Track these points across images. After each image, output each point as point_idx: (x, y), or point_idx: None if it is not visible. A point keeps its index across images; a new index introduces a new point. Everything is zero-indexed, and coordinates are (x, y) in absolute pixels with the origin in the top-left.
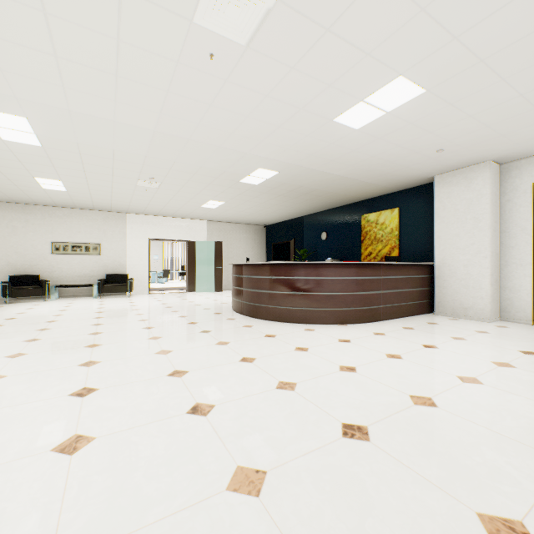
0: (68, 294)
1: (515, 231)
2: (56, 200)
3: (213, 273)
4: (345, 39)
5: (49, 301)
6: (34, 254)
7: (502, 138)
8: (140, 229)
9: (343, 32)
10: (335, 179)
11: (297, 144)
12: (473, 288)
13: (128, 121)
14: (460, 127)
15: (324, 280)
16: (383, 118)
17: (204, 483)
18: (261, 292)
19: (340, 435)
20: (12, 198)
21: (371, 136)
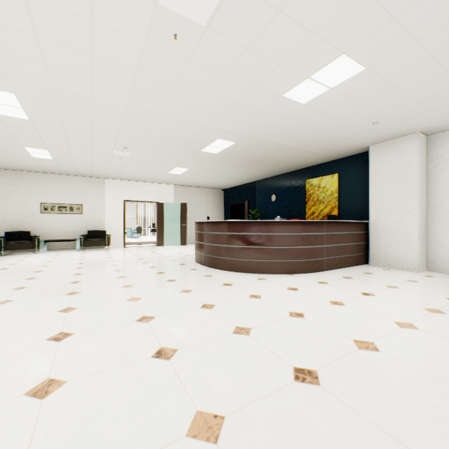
0: (55, 247)
1: (440, 193)
2: (44, 167)
3: (179, 229)
4: (294, 20)
5: (39, 254)
6: (26, 214)
7: (430, 111)
8: (117, 192)
9: (293, 13)
10: (284, 149)
11: (251, 117)
12: (403, 242)
13: (104, 96)
14: (393, 101)
15: (275, 236)
16: (326, 94)
17: (165, 429)
18: (220, 246)
19: (292, 379)
20: (6, 166)
21: (316, 110)
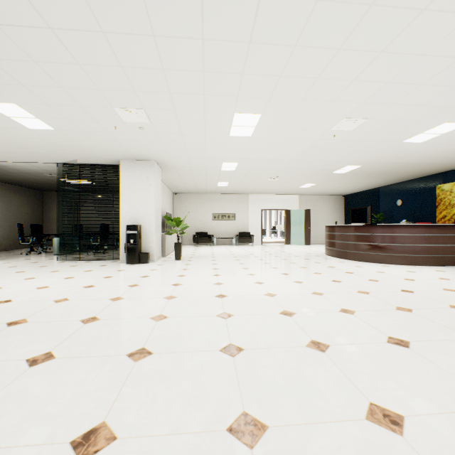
0: (219, 243)
1: None
2: (217, 191)
3: (302, 231)
4: (405, 120)
5: (214, 246)
6: (204, 220)
7: None
8: (256, 203)
9: (404, 119)
10: (407, 164)
11: (376, 153)
12: None
13: (282, 158)
14: None
15: (397, 236)
16: (439, 136)
17: (348, 291)
18: (349, 243)
19: (399, 291)
20: (197, 191)
21: (433, 143)
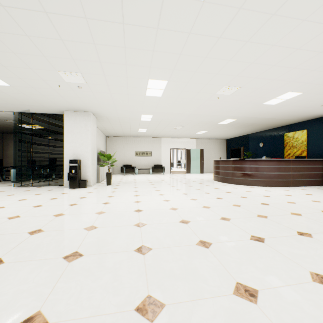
0: (140, 172)
1: None
2: (138, 135)
3: (198, 164)
4: (264, 89)
5: (136, 175)
6: (129, 156)
7: None
8: (166, 144)
9: (263, 88)
10: (266, 119)
11: (246, 111)
12: None
13: (183, 112)
14: None
15: (259, 167)
16: (285, 101)
17: (227, 205)
18: (229, 172)
19: (260, 204)
20: (124, 135)
21: (281, 105)
